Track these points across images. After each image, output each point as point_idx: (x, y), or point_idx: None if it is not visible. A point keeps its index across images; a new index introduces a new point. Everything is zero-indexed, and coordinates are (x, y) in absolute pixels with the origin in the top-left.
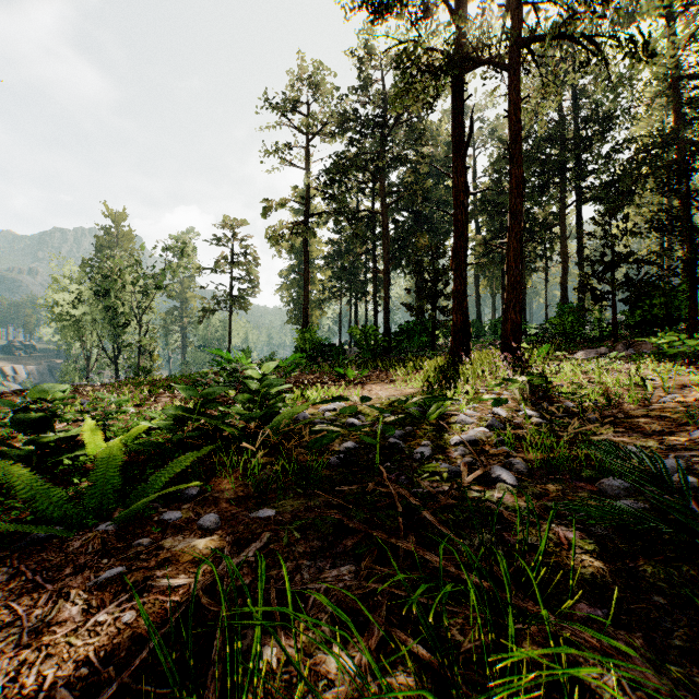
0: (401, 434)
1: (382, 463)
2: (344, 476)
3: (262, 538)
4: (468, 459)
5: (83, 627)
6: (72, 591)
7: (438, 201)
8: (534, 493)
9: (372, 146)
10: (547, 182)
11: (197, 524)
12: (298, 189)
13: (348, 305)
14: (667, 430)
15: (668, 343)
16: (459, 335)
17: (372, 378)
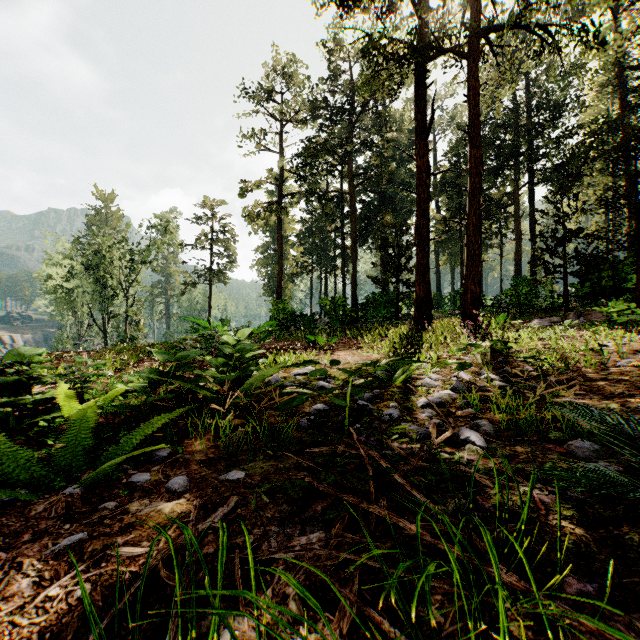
0: (369, 396)
1: (352, 425)
2: (314, 438)
3: (230, 503)
4: (435, 421)
5: (31, 603)
6: (26, 561)
7: (401, 183)
8: (504, 454)
9: (341, 132)
10: (502, 165)
11: (165, 487)
12: (273, 172)
13: (319, 278)
14: (627, 393)
15: (618, 312)
16: (421, 305)
17: (341, 345)
